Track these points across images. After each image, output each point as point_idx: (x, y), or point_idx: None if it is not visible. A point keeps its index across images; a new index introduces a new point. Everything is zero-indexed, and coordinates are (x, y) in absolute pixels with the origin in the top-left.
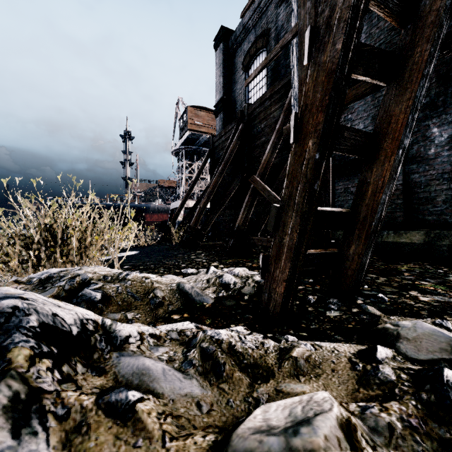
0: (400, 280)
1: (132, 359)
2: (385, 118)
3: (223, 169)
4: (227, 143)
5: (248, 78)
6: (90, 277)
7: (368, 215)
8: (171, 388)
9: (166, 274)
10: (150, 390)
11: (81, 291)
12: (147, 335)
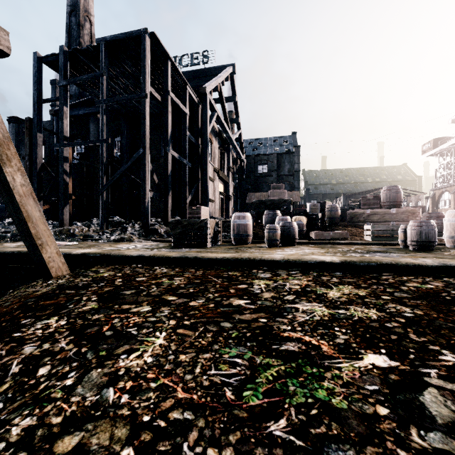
0: None
1: None
2: None
3: None
4: None
5: None
6: None
7: None
8: None
9: None
10: None
11: None
12: None
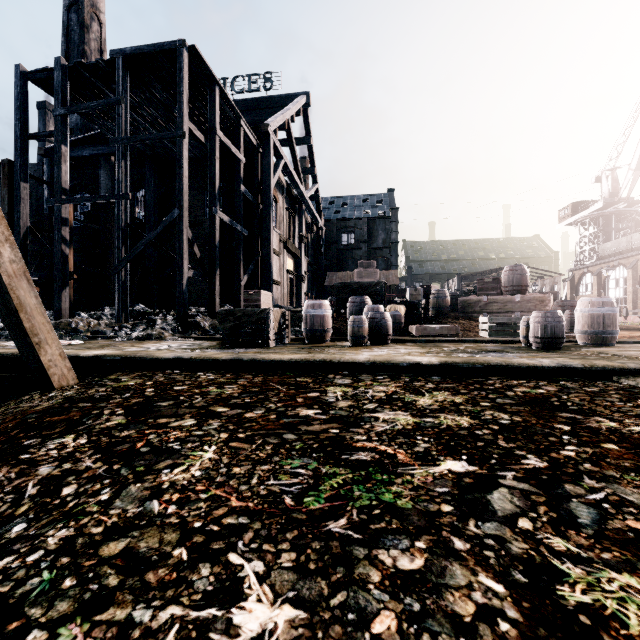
0: None
1: None
2: None
3: None
4: None
5: None
6: None
7: None
8: None
9: None
10: None
11: None
12: None
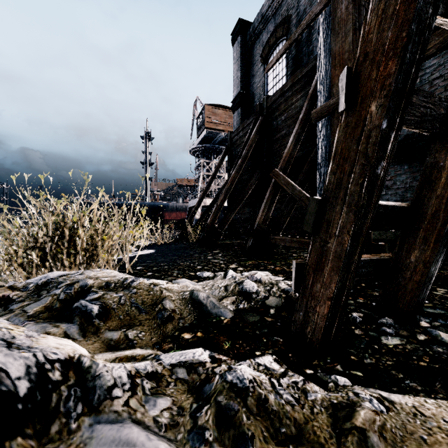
0: None
1: (112, 430)
2: None
3: (241, 164)
4: (244, 138)
5: (269, 63)
6: (89, 284)
7: (440, 210)
8: None
9: (179, 277)
10: None
11: (76, 302)
12: (143, 376)
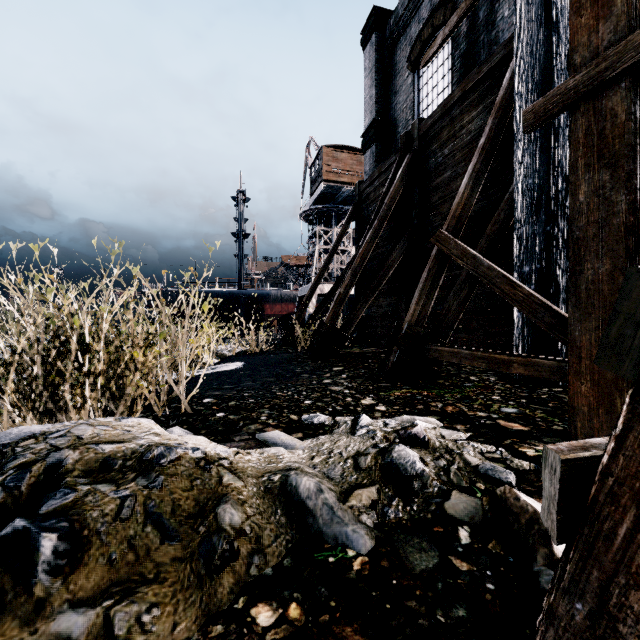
0: None
1: None
2: None
3: (377, 229)
4: (382, 189)
5: (429, 50)
6: (66, 466)
7: None
8: None
9: (270, 426)
10: None
11: (7, 525)
12: None
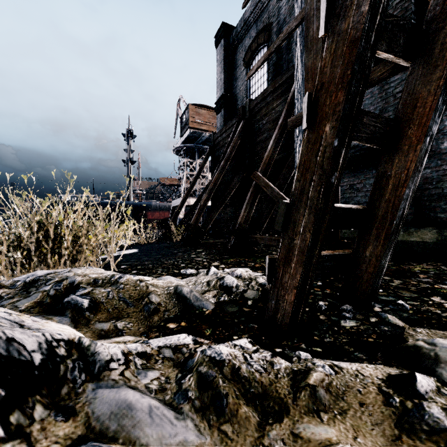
0: (417, 283)
1: (111, 392)
2: (410, 101)
3: (224, 166)
4: (228, 139)
5: (250, 71)
6: (78, 281)
7: (388, 212)
8: (159, 435)
9: (164, 275)
10: (130, 440)
11: (66, 297)
12: (134, 355)
